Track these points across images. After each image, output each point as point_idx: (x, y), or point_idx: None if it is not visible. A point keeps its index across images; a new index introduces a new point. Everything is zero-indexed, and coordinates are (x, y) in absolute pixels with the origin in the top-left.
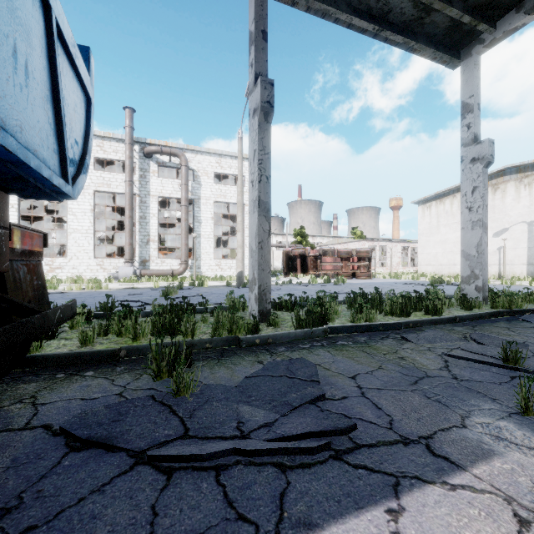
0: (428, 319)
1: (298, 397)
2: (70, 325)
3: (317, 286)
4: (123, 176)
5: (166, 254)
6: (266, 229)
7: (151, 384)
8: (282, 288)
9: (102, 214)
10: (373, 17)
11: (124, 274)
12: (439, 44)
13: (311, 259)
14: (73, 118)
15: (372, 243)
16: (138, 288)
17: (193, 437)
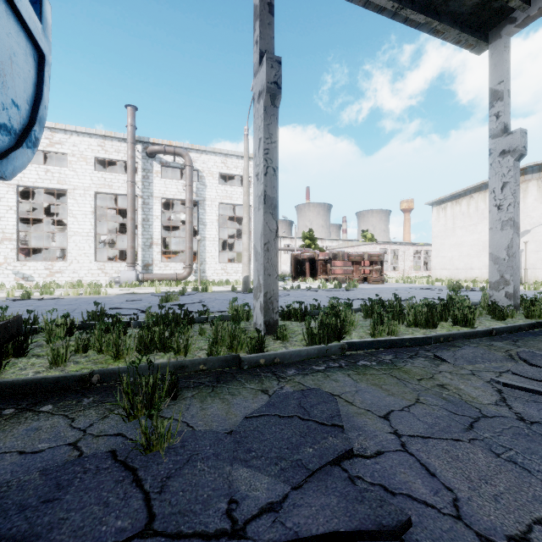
0: (461, 333)
1: (315, 454)
2: (47, 339)
3: (327, 291)
4: (125, 177)
5: (170, 257)
6: (273, 228)
7: (120, 426)
8: (290, 293)
9: (105, 216)
10: None
11: (126, 278)
12: (464, 25)
13: (321, 262)
14: (9, 69)
15: (384, 246)
16: (139, 293)
17: (159, 534)
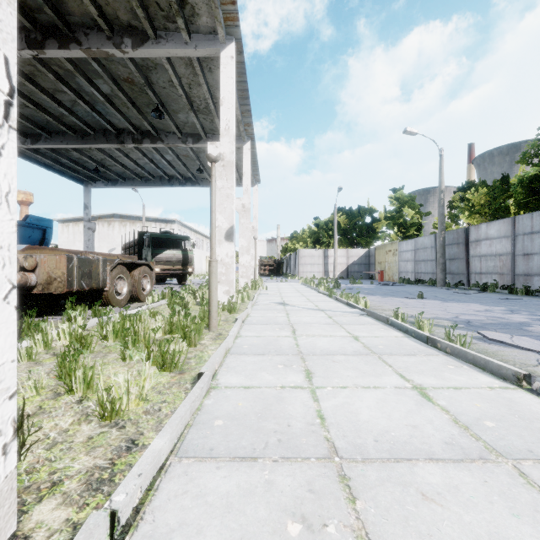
0: None
1: None
2: None
3: None
4: None
5: None
6: None
7: None
8: None
9: None
10: (46, 165)
11: None
12: (75, 178)
13: None
14: None
15: None
16: None
17: None
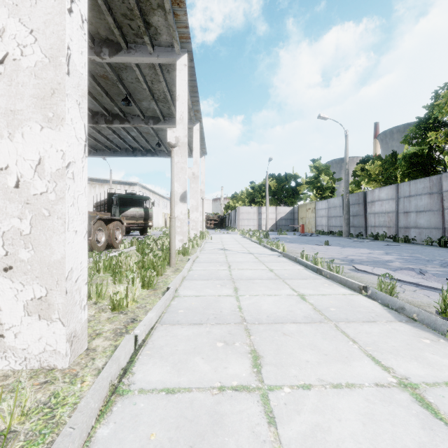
0: None
1: None
2: None
3: None
4: None
5: None
6: None
7: None
8: None
9: None
10: None
11: None
12: None
13: None
14: None
15: None
16: None
17: None
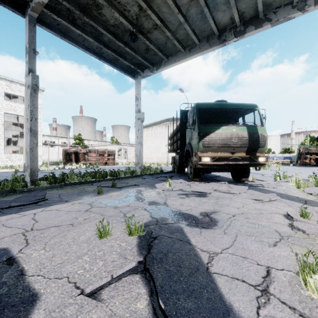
0: (108, 178)
1: (34, 199)
2: None
3: (80, 170)
4: None
5: None
6: (35, 142)
7: None
8: (57, 171)
9: None
10: (96, 53)
11: None
12: (126, 70)
13: (82, 154)
14: None
15: (120, 146)
16: None
17: None
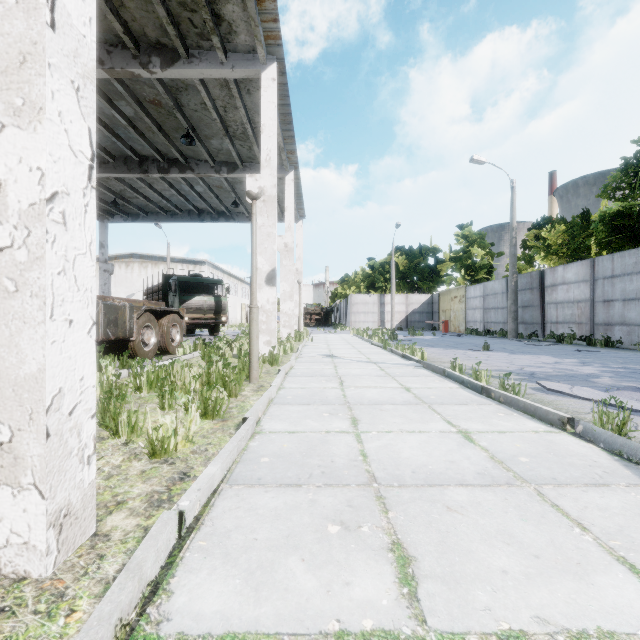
0: None
1: None
2: None
3: None
4: None
5: None
6: None
7: None
8: None
9: None
10: None
11: None
12: None
13: None
14: None
15: None
16: None
17: None
